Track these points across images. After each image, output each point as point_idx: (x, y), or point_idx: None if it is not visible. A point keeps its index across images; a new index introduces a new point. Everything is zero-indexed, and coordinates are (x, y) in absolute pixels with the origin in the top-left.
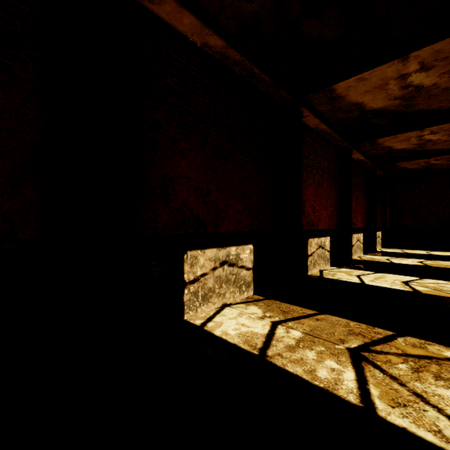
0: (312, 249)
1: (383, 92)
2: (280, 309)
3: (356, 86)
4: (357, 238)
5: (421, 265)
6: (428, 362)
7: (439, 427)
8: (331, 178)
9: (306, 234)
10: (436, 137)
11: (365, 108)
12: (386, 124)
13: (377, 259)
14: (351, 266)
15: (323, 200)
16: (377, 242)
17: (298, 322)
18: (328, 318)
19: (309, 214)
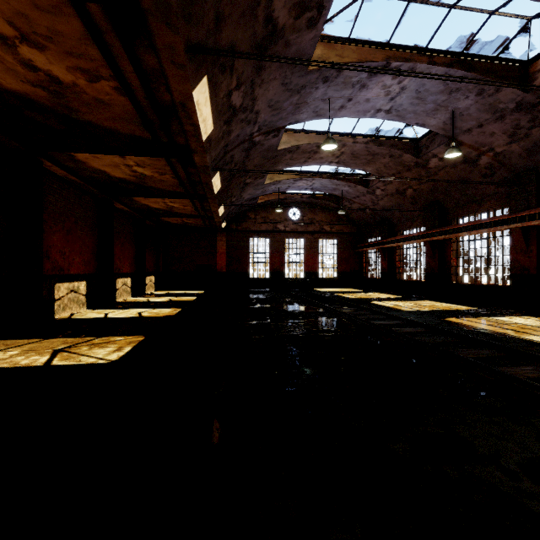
0: (61, 293)
1: (119, 169)
2: (4, 344)
3: (94, 160)
4: (123, 282)
5: (167, 301)
6: (103, 344)
7: (81, 360)
8: (88, 225)
9: (52, 279)
10: (177, 205)
11: (110, 175)
12: (134, 189)
13: (140, 299)
14: (109, 307)
15: (76, 246)
16: (149, 285)
17: (20, 347)
18: (51, 340)
19: (56, 259)
